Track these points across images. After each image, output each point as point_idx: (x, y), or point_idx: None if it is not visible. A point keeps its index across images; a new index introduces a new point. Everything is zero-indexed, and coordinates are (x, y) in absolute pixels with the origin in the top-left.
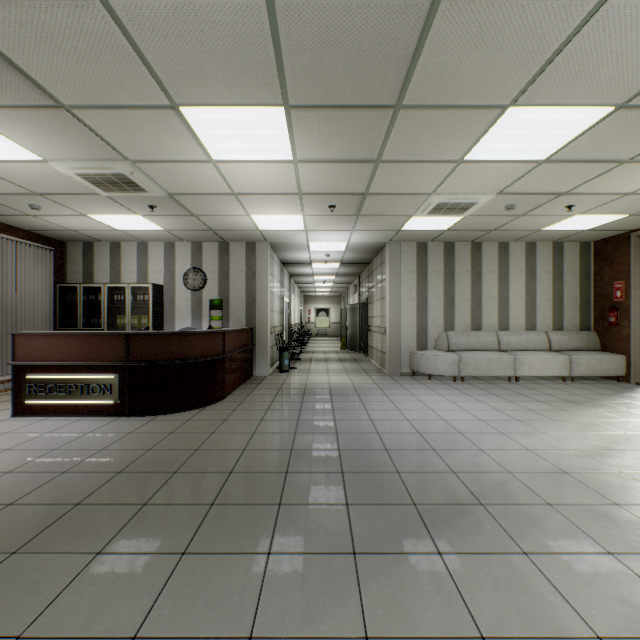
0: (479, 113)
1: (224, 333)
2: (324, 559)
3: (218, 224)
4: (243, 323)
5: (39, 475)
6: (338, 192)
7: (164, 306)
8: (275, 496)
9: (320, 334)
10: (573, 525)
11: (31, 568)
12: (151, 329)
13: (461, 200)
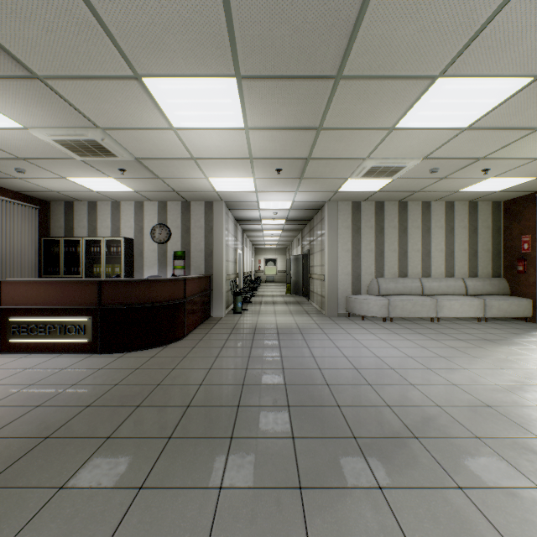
0: (411, 83)
1: (185, 280)
2: (272, 494)
3: (180, 186)
4: (202, 271)
5: (15, 409)
6: (284, 157)
7: (134, 257)
8: (227, 429)
9: (268, 280)
10: (502, 459)
11: None
12: (123, 276)
13: (391, 164)
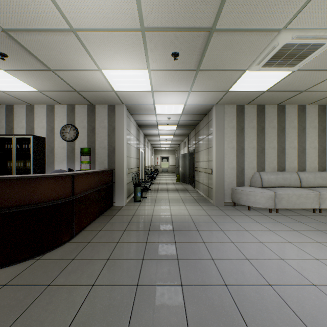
0: None
1: (73, 176)
2: None
3: (78, 83)
4: (105, 166)
5: None
6: (183, 26)
7: (46, 153)
8: None
9: (163, 171)
10: None
11: None
12: (32, 171)
13: (310, 40)
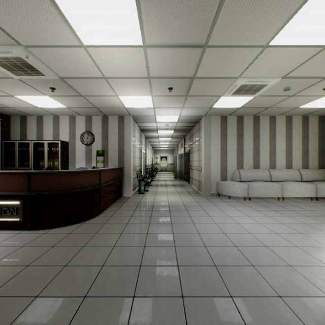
0: None
1: (100, 171)
2: None
3: (99, 103)
4: (116, 164)
5: None
6: (175, 76)
7: (69, 154)
8: None
9: (162, 170)
10: None
11: None
12: (60, 168)
13: (257, 82)
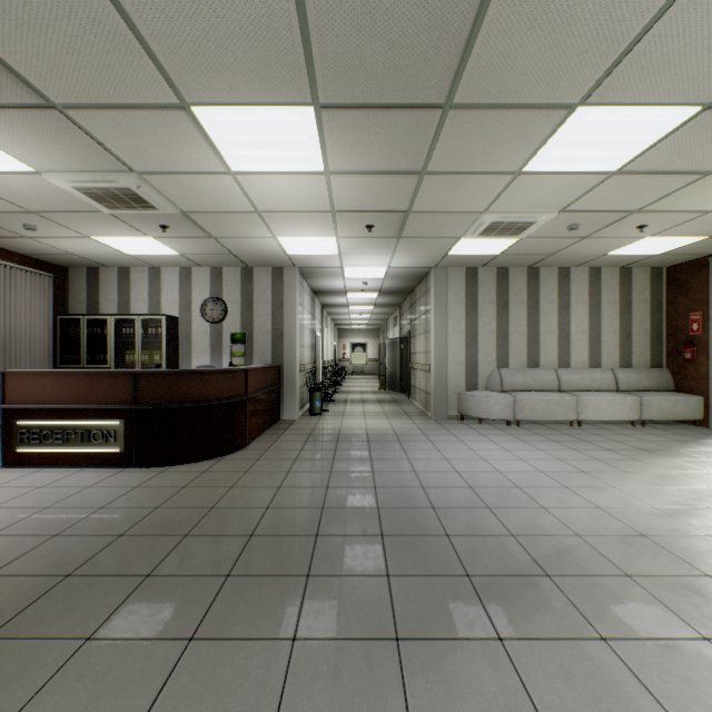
0: (542, 114)
1: (246, 371)
2: (361, 647)
3: (240, 247)
4: (269, 360)
5: (26, 539)
6: (377, 210)
7: (179, 340)
8: (303, 565)
9: (356, 372)
10: (658, 602)
11: (5, 658)
12: (164, 367)
13: (518, 219)
